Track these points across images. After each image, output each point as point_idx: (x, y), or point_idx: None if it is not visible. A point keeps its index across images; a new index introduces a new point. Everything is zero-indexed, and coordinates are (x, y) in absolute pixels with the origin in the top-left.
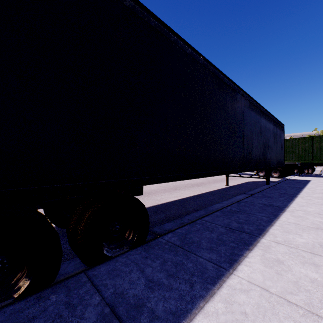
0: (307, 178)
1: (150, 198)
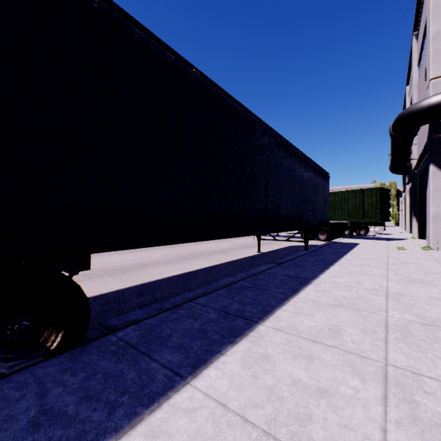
0: (356, 241)
1: (142, 273)
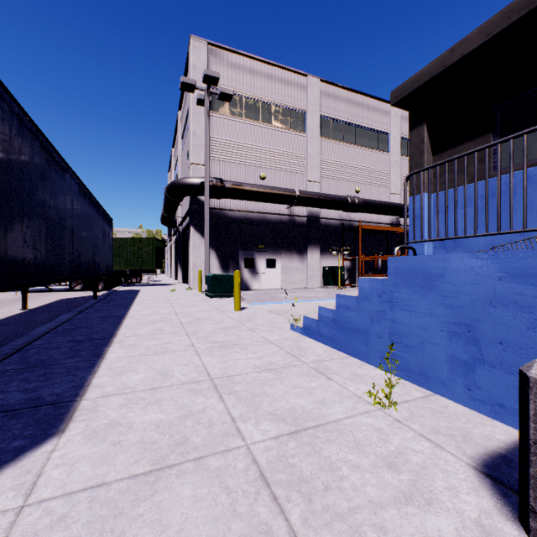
0: (137, 288)
1: None
